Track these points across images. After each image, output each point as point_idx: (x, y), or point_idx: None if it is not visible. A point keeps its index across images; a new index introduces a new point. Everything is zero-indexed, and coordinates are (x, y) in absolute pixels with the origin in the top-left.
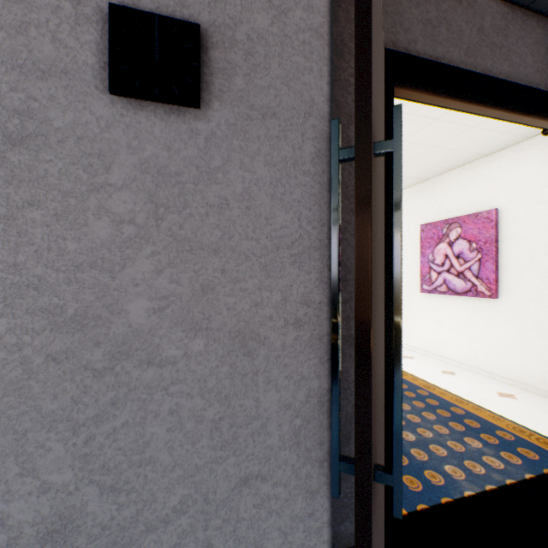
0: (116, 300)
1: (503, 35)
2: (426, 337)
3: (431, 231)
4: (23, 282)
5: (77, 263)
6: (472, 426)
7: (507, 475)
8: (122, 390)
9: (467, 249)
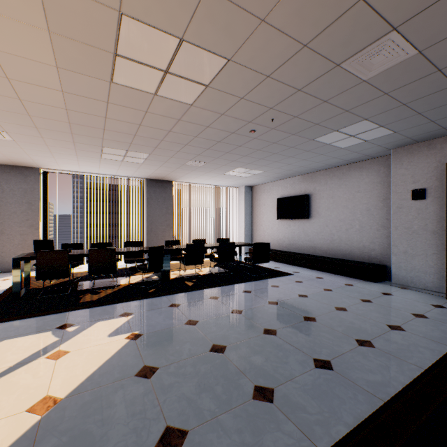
0: (412, 226)
1: None
2: None
3: None
4: (400, 223)
5: (407, 221)
6: None
7: None
8: (413, 237)
9: None
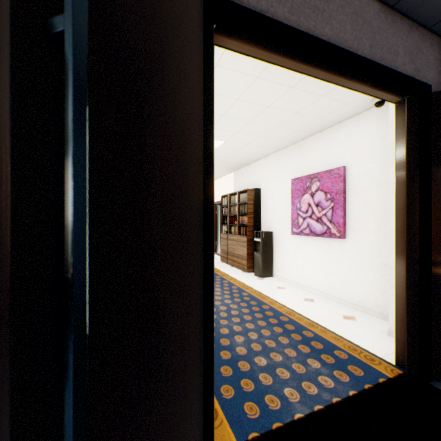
0: None
1: (325, 1)
2: (296, 271)
3: (299, 184)
4: None
5: None
6: (316, 348)
7: (335, 394)
8: None
9: (323, 199)
